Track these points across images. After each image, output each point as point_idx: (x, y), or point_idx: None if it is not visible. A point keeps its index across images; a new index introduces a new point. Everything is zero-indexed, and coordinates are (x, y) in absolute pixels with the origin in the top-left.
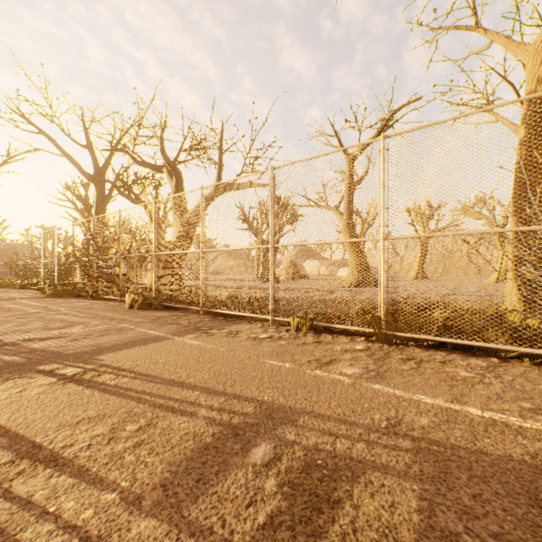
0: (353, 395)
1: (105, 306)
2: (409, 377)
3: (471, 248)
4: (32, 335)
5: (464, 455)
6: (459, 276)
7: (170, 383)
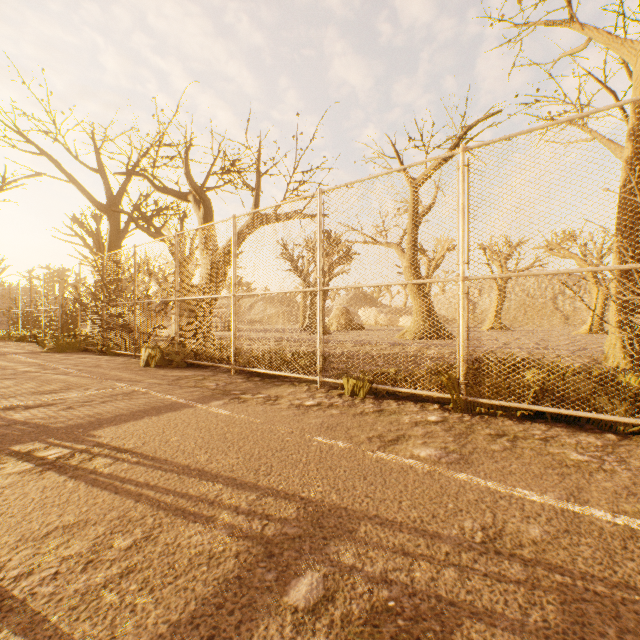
0: (431, 490)
1: (115, 364)
2: (503, 461)
3: (557, 293)
4: (16, 402)
5: (603, 591)
6: (543, 326)
7: (184, 471)
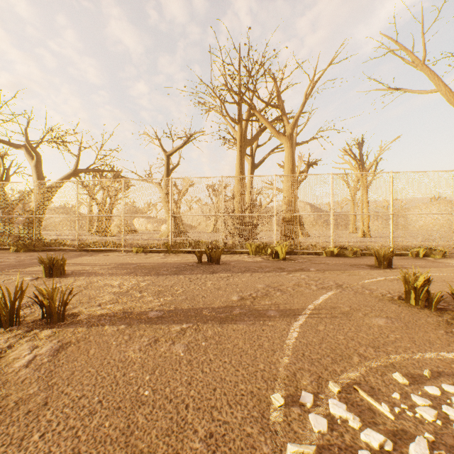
0: (156, 260)
1: None
2: (174, 257)
3: None
4: None
5: (176, 263)
6: None
7: (97, 263)
